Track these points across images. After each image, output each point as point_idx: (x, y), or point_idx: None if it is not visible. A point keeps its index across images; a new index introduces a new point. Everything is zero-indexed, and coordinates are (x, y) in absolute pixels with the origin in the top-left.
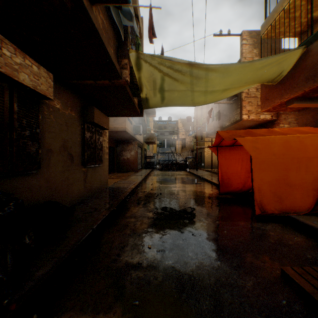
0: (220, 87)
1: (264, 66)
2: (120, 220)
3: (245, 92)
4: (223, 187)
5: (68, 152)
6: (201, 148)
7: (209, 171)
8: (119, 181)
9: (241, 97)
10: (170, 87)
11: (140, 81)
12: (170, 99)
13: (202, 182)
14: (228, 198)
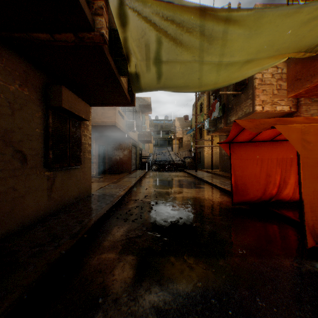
0: (240, 57)
1: (311, 20)
2: (92, 258)
3: (258, 78)
4: (238, 195)
5: (14, 148)
6: (200, 148)
7: (210, 172)
8: (108, 185)
9: (253, 85)
10: (169, 56)
11: (126, 45)
12: (170, 76)
13: (204, 185)
14: (243, 209)
